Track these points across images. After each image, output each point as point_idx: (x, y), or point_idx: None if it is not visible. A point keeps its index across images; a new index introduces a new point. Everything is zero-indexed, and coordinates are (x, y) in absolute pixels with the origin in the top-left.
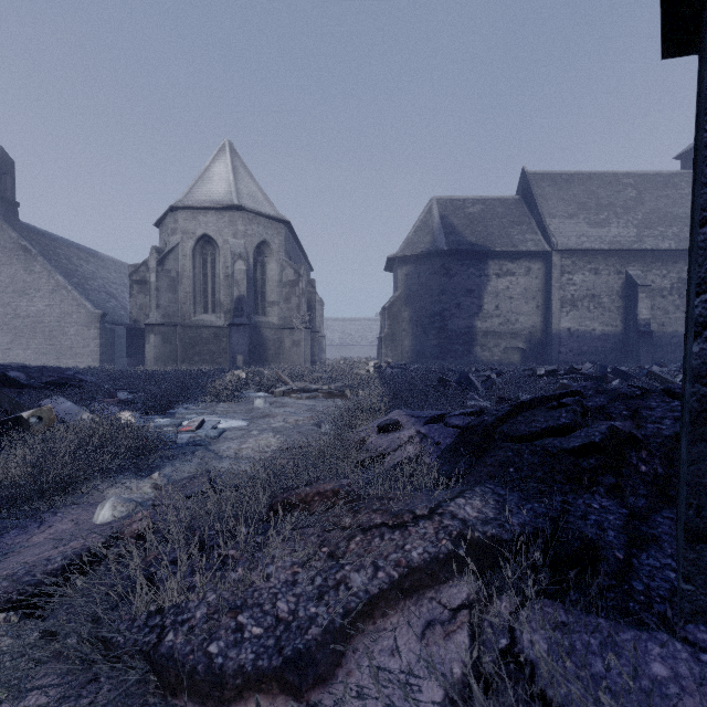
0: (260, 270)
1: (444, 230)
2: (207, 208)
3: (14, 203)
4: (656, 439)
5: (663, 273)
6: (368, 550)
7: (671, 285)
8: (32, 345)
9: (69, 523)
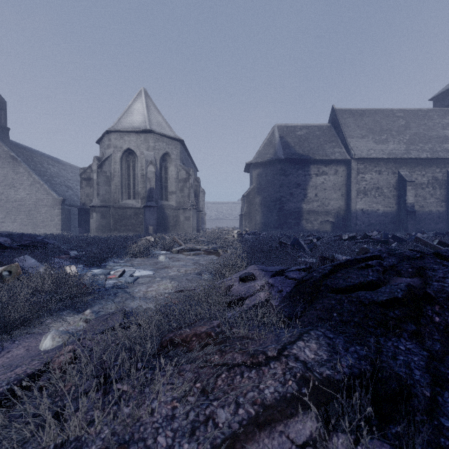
0: (164, 171)
1: (282, 146)
2: (129, 131)
3: (6, 128)
4: (442, 294)
5: (422, 173)
6: (231, 387)
7: (427, 181)
8: (18, 219)
9: (22, 349)
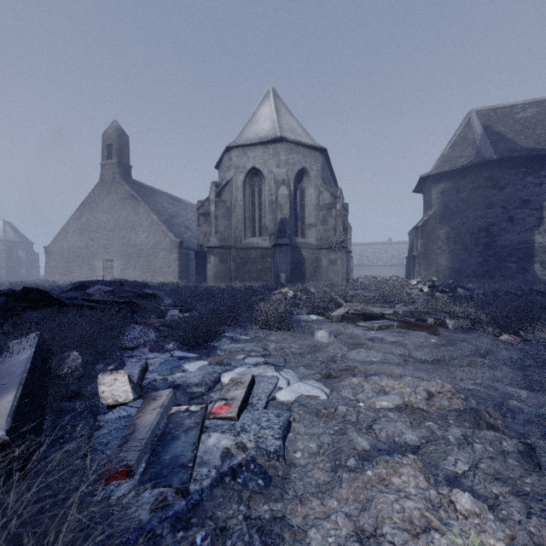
0: (299, 195)
1: (490, 139)
2: (254, 144)
3: (129, 166)
4: None
5: None
6: None
7: None
8: (138, 266)
9: None
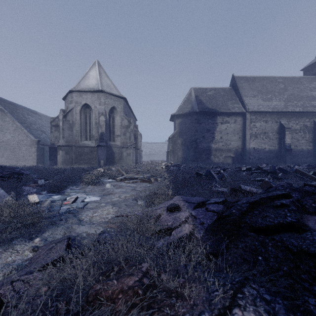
0: (112, 120)
1: (197, 102)
2: (86, 91)
3: None
4: None
5: (296, 122)
6: None
7: (300, 128)
8: (5, 155)
9: None
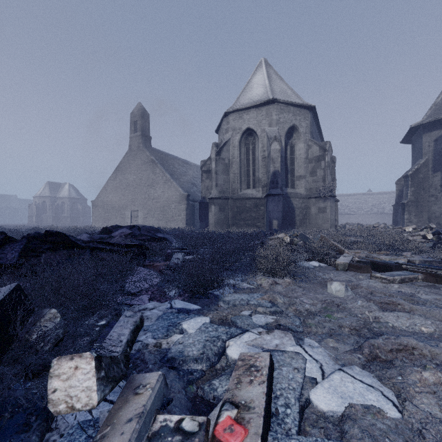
0: (289, 151)
1: None
2: (249, 107)
3: (149, 137)
4: None
5: None
6: None
7: None
8: (155, 215)
9: None
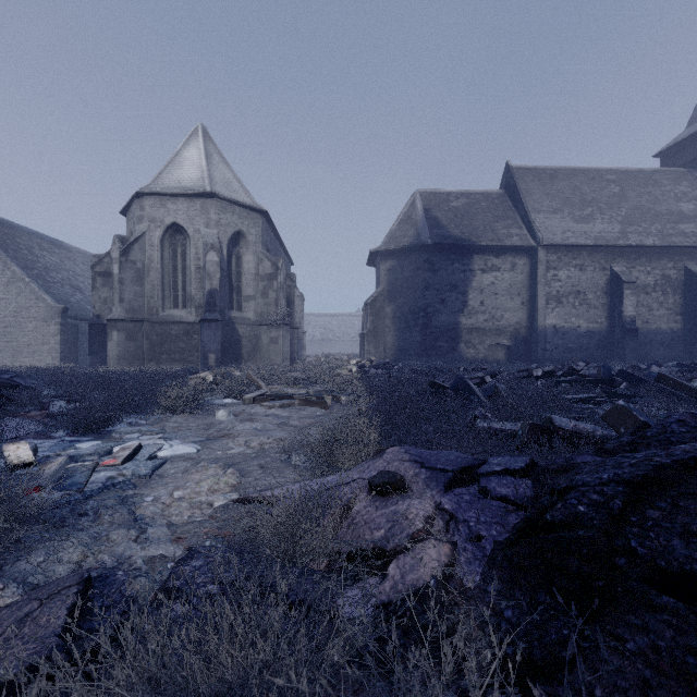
0: (235, 262)
1: (428, 223)
2: (176, 194)
3: None
4: None
5: (647, 269)
6: None
7: (654, 282)
8: None
9: None
